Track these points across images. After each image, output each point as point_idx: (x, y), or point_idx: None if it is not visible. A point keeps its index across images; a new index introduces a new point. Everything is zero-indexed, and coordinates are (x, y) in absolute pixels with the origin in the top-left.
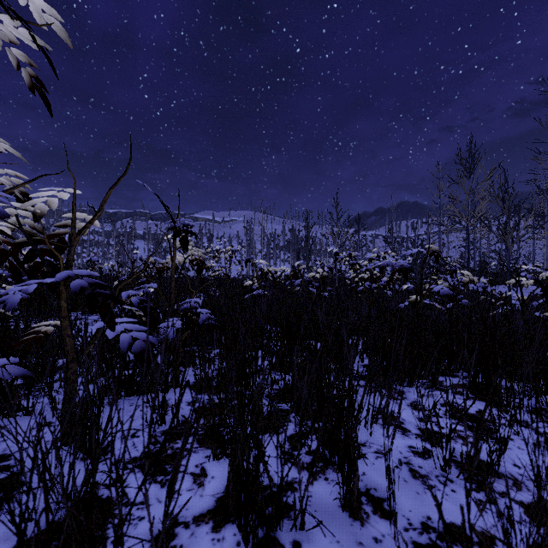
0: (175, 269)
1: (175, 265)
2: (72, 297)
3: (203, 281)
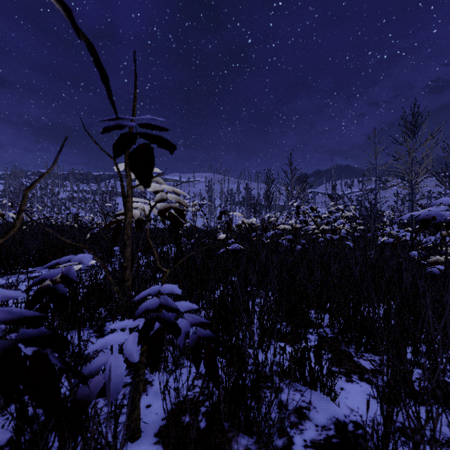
0: (140, 223)
1: (139, 217)
2: (39, 251)
3: (180, 242)
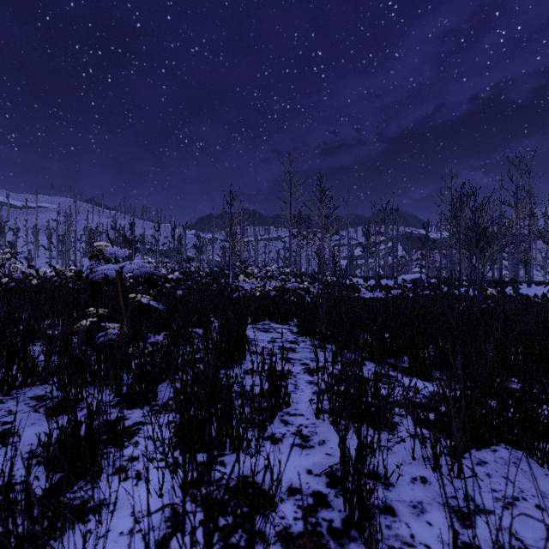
0: None
1: None
2: None
3: None
